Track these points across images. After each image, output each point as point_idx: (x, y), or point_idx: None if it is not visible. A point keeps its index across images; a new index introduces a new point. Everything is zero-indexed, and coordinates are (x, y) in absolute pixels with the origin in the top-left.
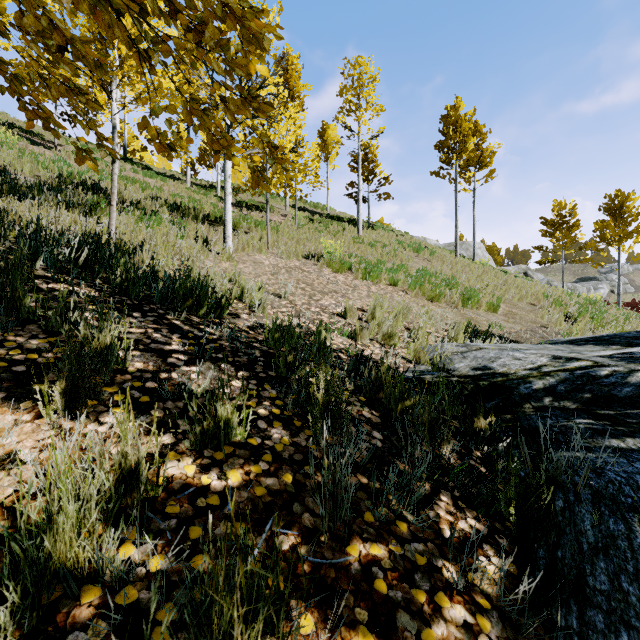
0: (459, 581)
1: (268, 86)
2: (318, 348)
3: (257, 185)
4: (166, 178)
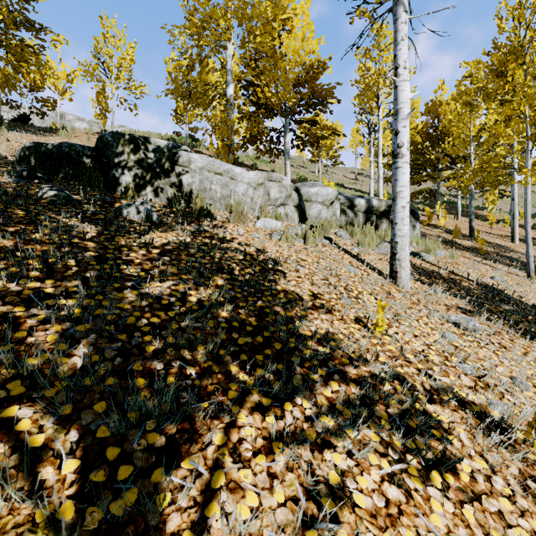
0: None
1: None
2: None
3: None
4: None
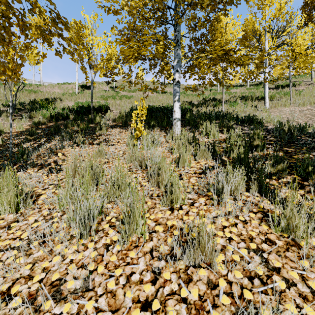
0: (314, 154)
1: (287, 29)
2: (299, 129)
3: (266, 81)
4: (237, 87)
